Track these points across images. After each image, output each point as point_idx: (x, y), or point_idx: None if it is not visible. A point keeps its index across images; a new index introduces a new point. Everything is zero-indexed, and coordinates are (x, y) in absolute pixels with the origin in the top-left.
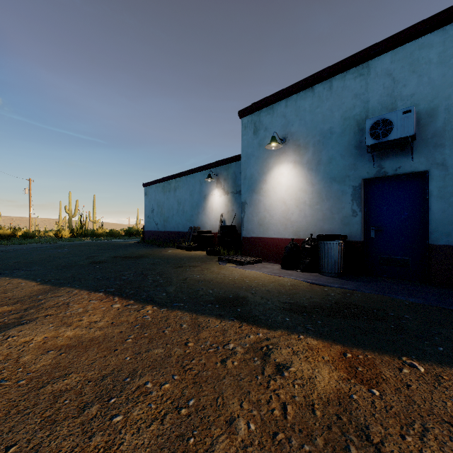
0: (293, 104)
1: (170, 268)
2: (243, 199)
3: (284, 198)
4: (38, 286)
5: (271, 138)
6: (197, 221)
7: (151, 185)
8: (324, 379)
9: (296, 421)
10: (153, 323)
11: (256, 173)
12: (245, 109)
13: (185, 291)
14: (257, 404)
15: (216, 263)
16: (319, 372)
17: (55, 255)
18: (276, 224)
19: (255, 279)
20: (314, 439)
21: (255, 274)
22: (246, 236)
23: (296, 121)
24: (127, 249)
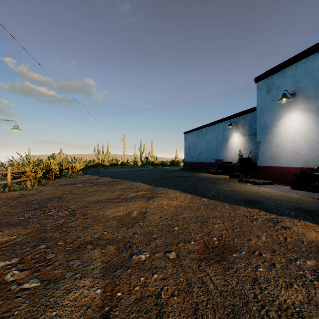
0: (302, 66)
1: (208, 183)
2: (257, 140)
3: (293, 137)
4: (148, 186)
5: (282, 95)
6: (220, 155)
7: (189, 133)
8: (312, 235)
9: (292, 242)
10: (210, 205)
11: (269, 120)
12: (260, 76)
13: (221, 194)
14: (271, 235)
15: (237, 183)
16: (309, 233)
17: (143, 173)
18: (286, 157)
19: (268, 193)
20: (300, 248)
21: (268, 191)
22: (260, 165)
23: (305, 78)
24: (177, 172)
